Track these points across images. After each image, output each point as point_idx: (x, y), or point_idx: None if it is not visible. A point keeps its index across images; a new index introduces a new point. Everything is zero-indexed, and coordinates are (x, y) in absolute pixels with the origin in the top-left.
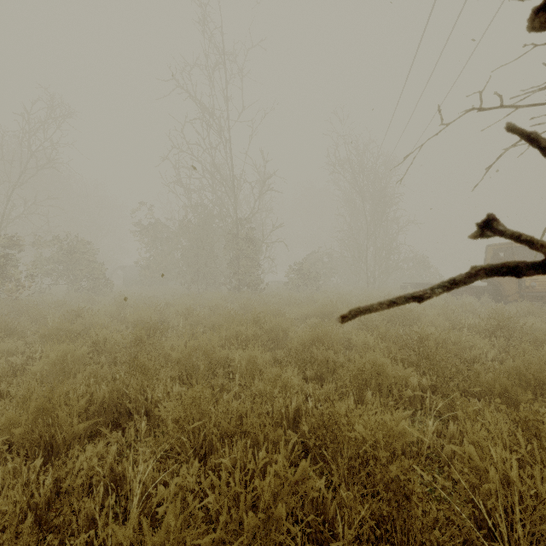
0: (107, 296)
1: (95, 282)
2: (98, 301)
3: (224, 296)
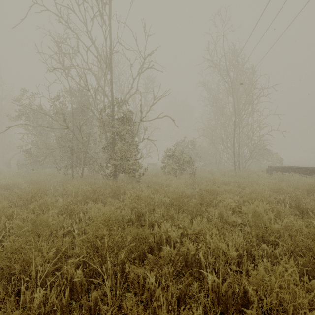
0: None
1: None
2: None
3: (84, 192)
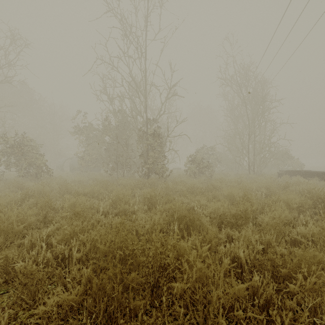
0: (41, 181)
1: (37, 170)
2: (27, 187)
3: (133, 183)
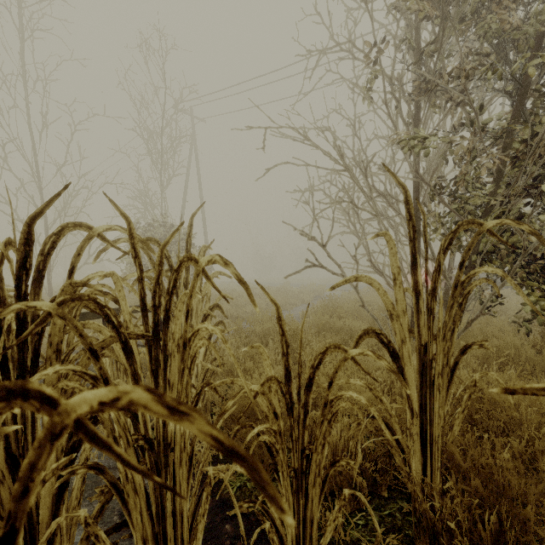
0: None
1: None
2: None
3: None
